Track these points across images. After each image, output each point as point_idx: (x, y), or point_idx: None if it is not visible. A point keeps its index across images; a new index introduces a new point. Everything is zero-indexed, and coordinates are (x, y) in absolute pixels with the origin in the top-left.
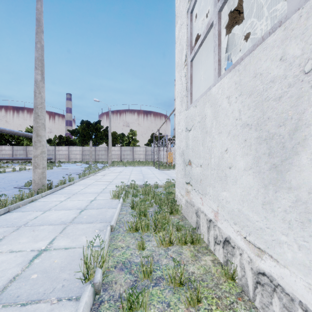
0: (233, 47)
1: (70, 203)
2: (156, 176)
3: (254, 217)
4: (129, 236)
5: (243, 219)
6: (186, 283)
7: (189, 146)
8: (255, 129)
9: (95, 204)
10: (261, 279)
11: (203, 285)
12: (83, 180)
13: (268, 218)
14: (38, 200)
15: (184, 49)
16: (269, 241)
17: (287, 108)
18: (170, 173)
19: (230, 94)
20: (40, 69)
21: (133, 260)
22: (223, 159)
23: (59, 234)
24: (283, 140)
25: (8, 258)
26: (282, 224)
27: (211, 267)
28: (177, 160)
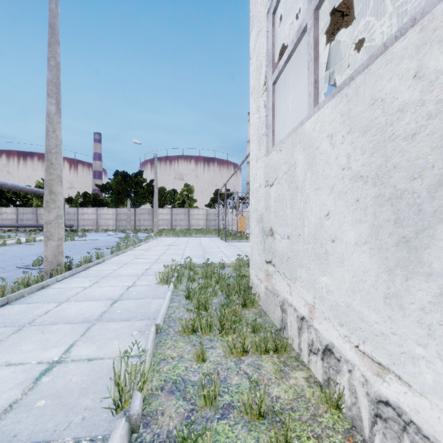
0: (333, 64)
1: (98, 290)
2: (221, 251)
3: (372, 316)
4: (183, 340)
5: (355, 319)
6: (268, 414)
7: (271, 209)
8: (373, 184)
9: (134, 293)
10: (382, 410)
11: (294, 417)
12: (117, 256)
13: (395, 319)
14: (51, 286)
15: (262, 67)
16: (396, 353)
17: (425, 152)
18: (242, 247)
19: (333, 131)
20: (54, 97)
21: (189, 378)
22: (322, 228)
23: (80, 338)
24: (419, 200)
25: (3, 375)
26: (416, 329)
27: (305, 389)
28: (252, 228)
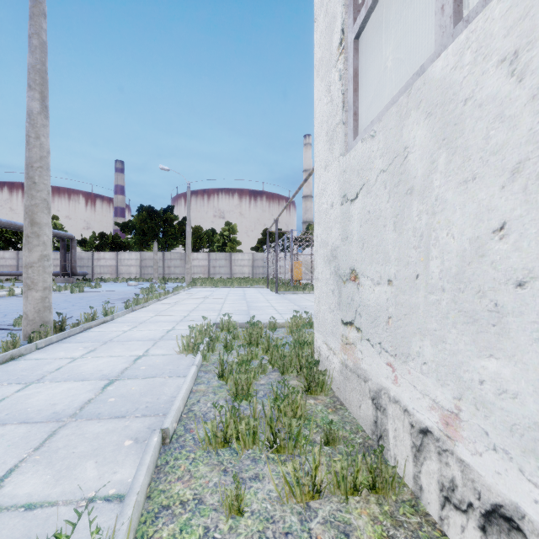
0: None
1: (92, 362)
2: (272, 306)
3: None
4: (206, 460)
5: None
6: None
7: (353, 238)
8: None
9: (143, 367)
10: None
11: None
12: (132, 312)
13: None
14: (26, 356)
15: (336, 19)
16: None
17: None
18: (299, 300)
19: (521, 41)
20: (38, 89)
21: None
22: (484, 259)
23: (32, 454)
24: None
25: None
26: None
27: None
28: (318, 271)
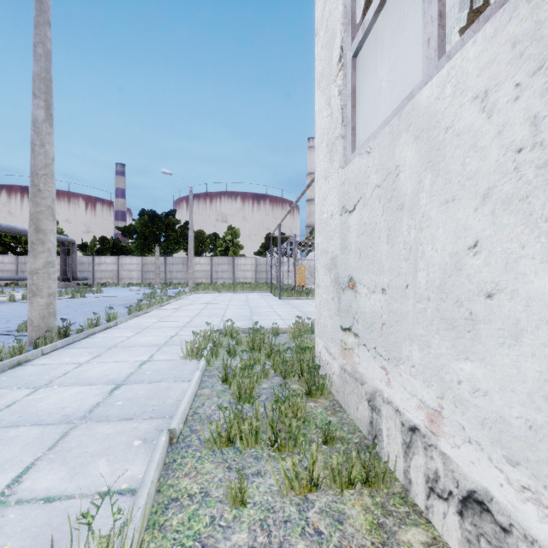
0: None
1: (98, 368)
2: (275, 311)
3: None
4: (211, 458)
5: None
6: None
7: (351, 247)
8: None
9: (148, 372)
10: None
11: None
12: (135, 318)
13: None
14: (32, 362)
15: (336, 36)
16: None
17: None
18: (302, 305)
19: (490, 83)
20: (43, 97)
21: (216, 544)
22: (461, 272)
23: (46, 453)
24: None
25: None
26: None
27: None
28: (319, 278)
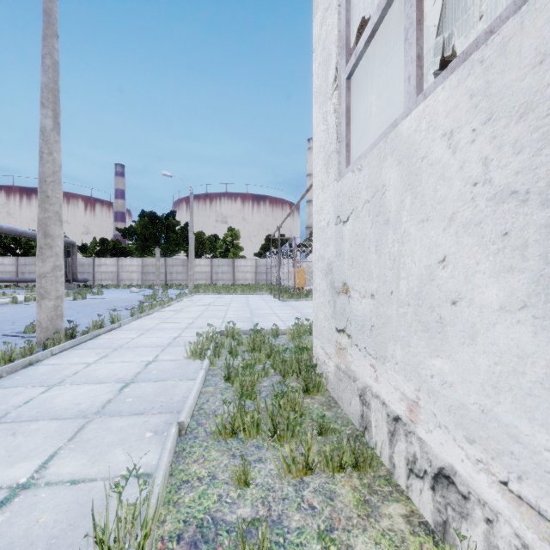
0: None
1: (106, 367)
2: (274, 313)
3: (539, 437)
4: (217, 447)
5: (499, 435)
6: None
7: (345, 255)
8: (540, 203)
9: (155, 372)
10: None
11: None
12: (138, 319)
13: None
14: (43, 362)
15: (331, 57)
16: None
17: None
18: (301, 307)
19: (454, 125)
20: (51, 107)
21: (223, 516)
22: (433, 282)
23: (67, 443)
24: None
25: None
26: None
27: (407, 538)
28: (316, 282)
